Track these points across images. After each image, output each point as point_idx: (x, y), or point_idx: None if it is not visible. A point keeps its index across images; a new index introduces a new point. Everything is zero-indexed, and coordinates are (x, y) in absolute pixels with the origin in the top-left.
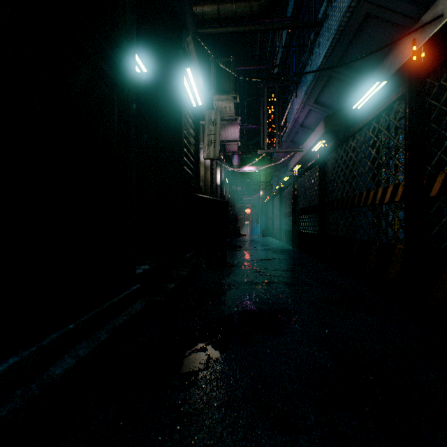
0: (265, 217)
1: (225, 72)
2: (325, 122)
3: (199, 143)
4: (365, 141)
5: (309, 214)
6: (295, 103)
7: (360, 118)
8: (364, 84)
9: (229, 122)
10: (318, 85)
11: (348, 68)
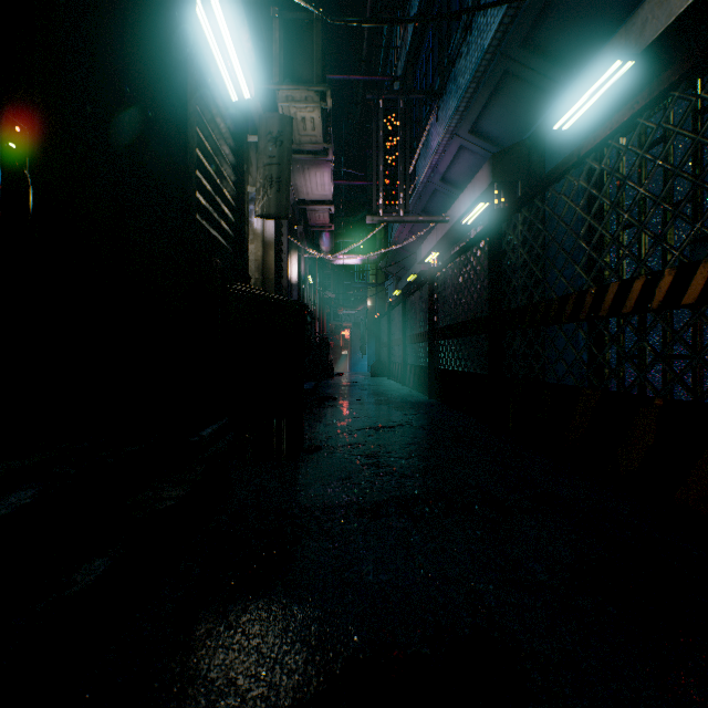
0: (376, 344)
1: (303, 42)
2: (493, 165)
3: (245, 181)
4: (615, 168)
5: (463, 336)
6: (432, 135)
7: (555, 159)
8: (576, 80)
9: (312, 157)
10: (480, 93)
11: (541, 55)
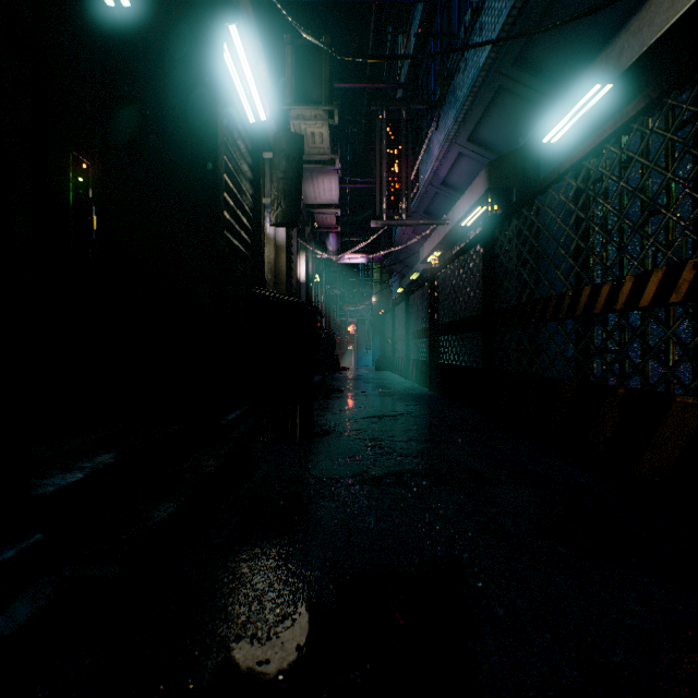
0: (381, 339)
1: (313, 65)
2: (489, 172)
3: (261, 194)
4: (588, 186)
5: (461, 332)
6: (433, 142)
7: (548, 166)
8: (563, 97)
9: (320, 166)
10: (477, 105)
11: (532, 72)
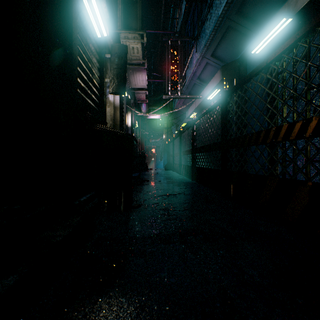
0: (167, 155)
1: (133, 10)
2: (222, 71)
3: (104, 76)
4: (286, 68)
5: (208, 151)
6: (193, 58)
7: (251, 68)
8: (263, 29)
9: (137, 66)
10: (216, 37)
11: (245, 18)
